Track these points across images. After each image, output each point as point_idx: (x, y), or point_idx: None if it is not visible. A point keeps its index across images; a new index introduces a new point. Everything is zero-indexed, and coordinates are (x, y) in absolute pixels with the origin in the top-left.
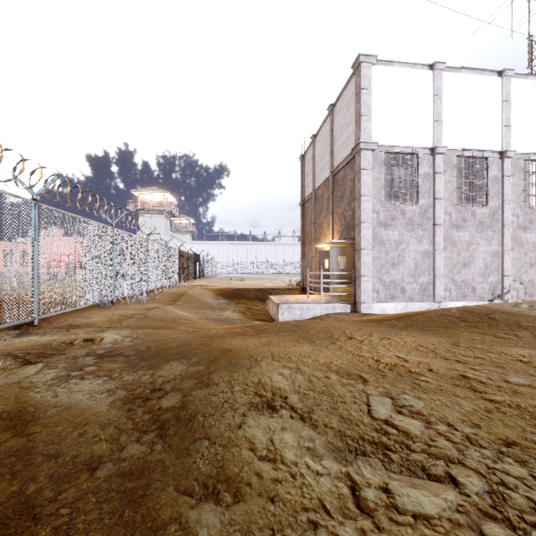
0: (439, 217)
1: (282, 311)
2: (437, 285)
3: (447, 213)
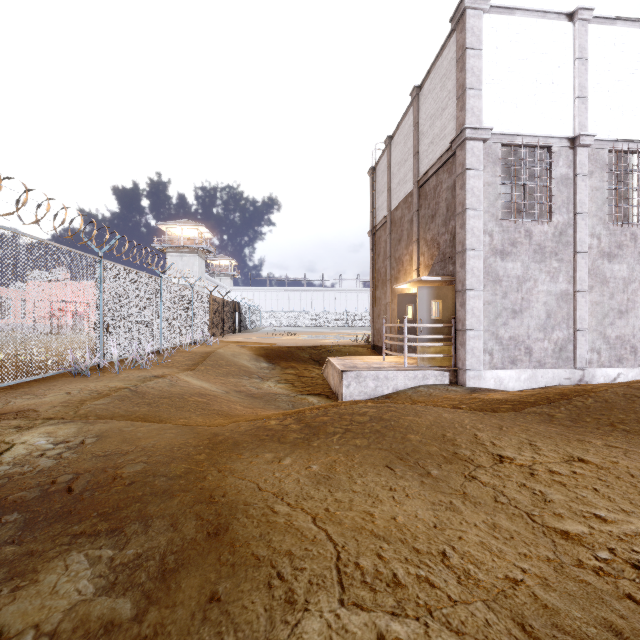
0: (583, 241)
1: (348, 381)
2: (580, 343)
3: (595, 236)
